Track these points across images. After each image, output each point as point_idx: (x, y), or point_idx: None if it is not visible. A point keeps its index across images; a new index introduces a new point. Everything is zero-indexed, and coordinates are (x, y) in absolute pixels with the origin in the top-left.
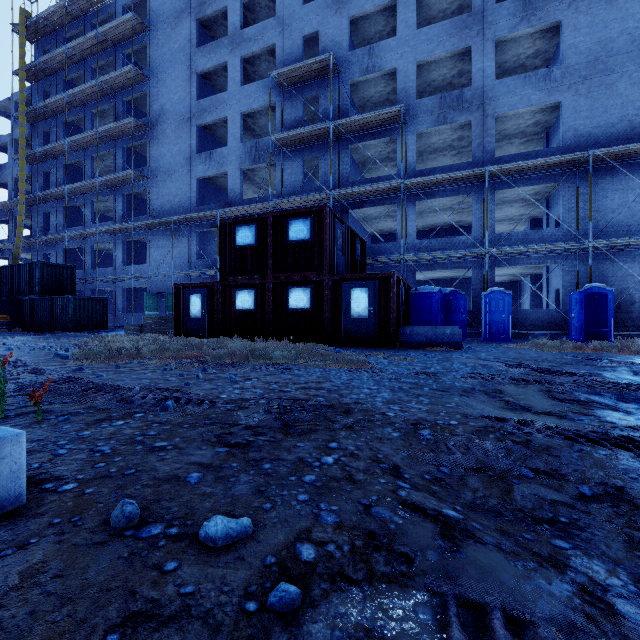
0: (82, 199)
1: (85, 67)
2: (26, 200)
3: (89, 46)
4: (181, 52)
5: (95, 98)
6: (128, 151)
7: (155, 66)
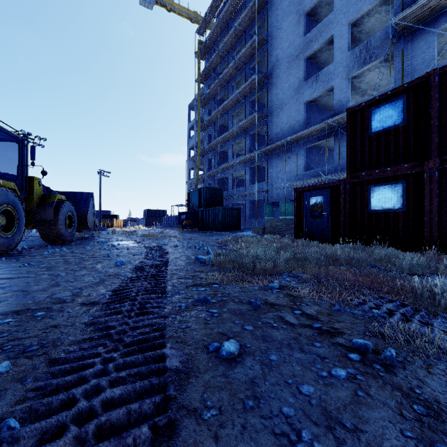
0: (227, 145)
1: (228, 58)
2: (200, 153)
3: (230, 41)
4: (291, 4)
5: (233, 75)
6: (253, 103)
7: (271, 29)
